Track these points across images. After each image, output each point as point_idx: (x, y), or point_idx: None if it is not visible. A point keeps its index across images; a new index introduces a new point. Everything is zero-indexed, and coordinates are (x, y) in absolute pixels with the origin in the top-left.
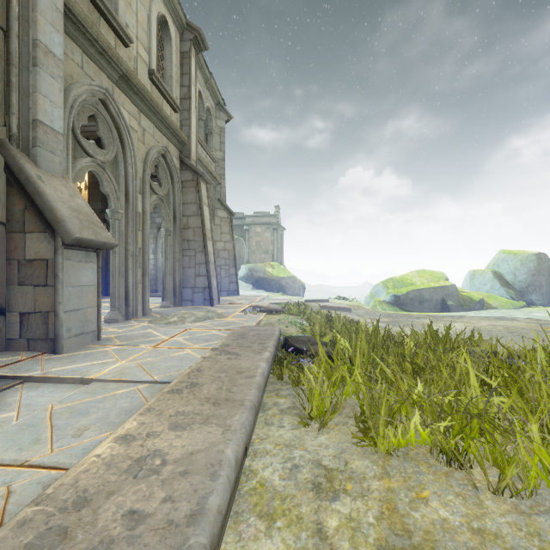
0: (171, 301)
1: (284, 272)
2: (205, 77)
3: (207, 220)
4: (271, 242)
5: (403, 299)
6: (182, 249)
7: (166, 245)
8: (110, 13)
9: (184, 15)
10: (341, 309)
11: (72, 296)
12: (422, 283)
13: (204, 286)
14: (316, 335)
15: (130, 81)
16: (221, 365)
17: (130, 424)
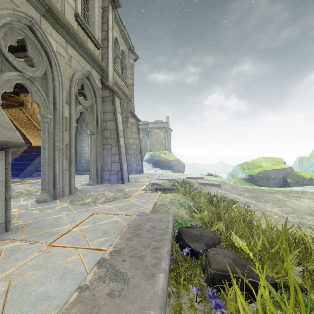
0: (94, 180)
1: (172, 157)
2: (120, 29)
3: (120, 124)
4: (164, 138)
5: (255, 177)
6: (103, 144)
7: (90, 141)
8: None
9: None
10: (213, 185)
11: None
12: (267, 165)
13: (118, 170)
14: (206, 223)
15: (55, 15)
16: None
17: None
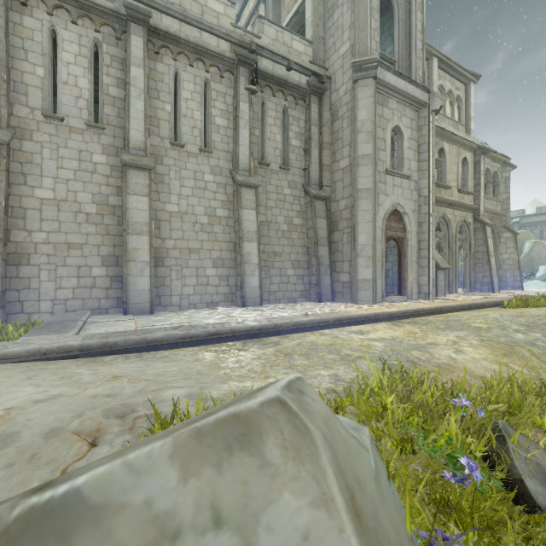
0: (468, 289)
1: None
2: (491, 157)
3: (490, 246)
4: None
5: None
6: (474, 263)
7: (465, 262)
8: (444, 186)
9: (475, 145)
10: None
11: (439, 282)
12: None
13: (488, 282)
14: None
15: (451, 204)
16: (483, 299)
17: (463, 300)
